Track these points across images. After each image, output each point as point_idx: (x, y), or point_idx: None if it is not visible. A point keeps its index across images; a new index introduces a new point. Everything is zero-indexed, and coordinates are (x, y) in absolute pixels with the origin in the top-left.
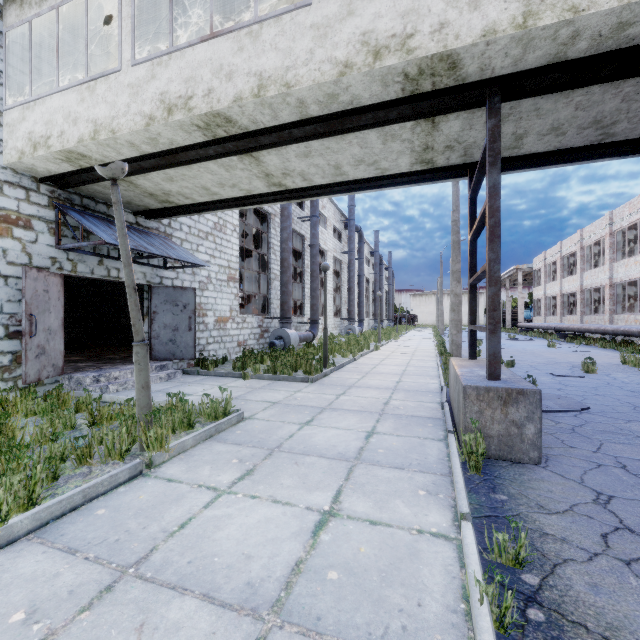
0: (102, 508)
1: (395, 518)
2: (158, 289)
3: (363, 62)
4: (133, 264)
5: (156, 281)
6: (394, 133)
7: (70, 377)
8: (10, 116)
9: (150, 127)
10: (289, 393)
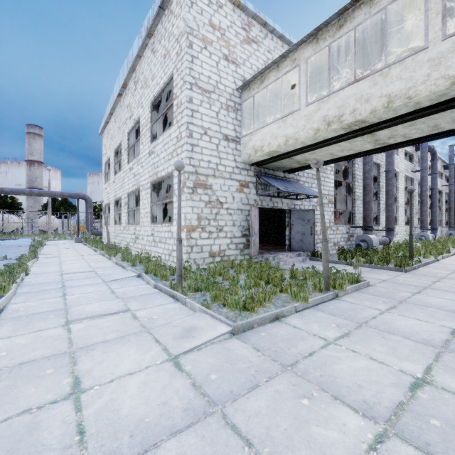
0: (330, 306)
1: None
2: (294, 211)
3: None
4: (283, 199)
5: (292, 207)
6: None
7: (262, 256)
8: (244, 140)
9: (316, 134)
10: (390, 276)
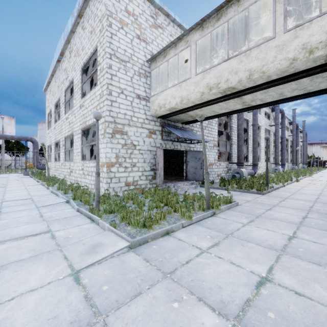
0: (208, 221)
1: (325, 243)
2: (189, 152)
3: (303, 56)
4: (181, 143)
5: (188, 149)
6: (318, 76)
7: (165, 184)
8: (152, 99)
9: (202, 96)
10: (253, 198)
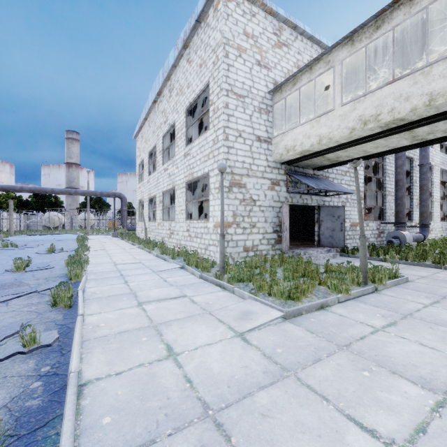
0: (371, 298)
1: None
2: (323, 208)
3: None
4: (312, 196)
5: (321, 203)
6: None
7: (292, 251)
8: (275, 140)
9: (352, 133)
10: (429, 273)
